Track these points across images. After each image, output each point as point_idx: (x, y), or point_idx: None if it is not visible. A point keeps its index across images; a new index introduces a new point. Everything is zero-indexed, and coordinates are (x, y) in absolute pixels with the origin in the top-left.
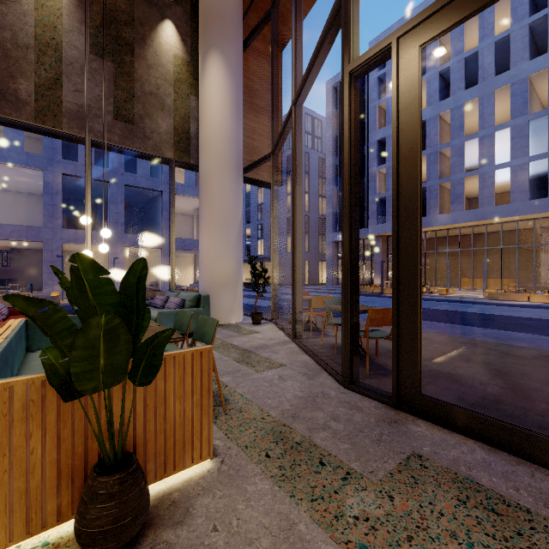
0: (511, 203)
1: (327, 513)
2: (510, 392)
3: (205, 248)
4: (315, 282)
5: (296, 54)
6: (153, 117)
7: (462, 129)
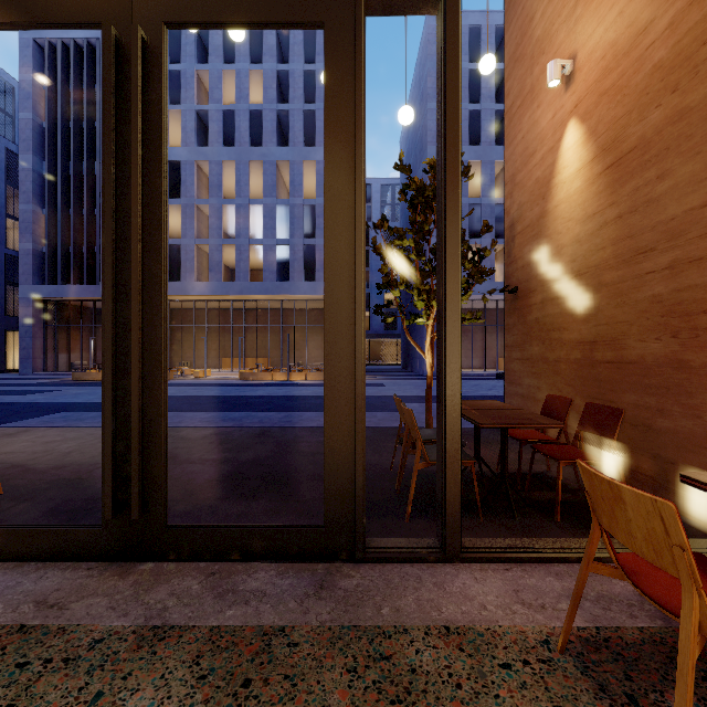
0: (263, 282)
1: None
2: None
3: None
4: None
5: None
6: None
7: (221, 189)
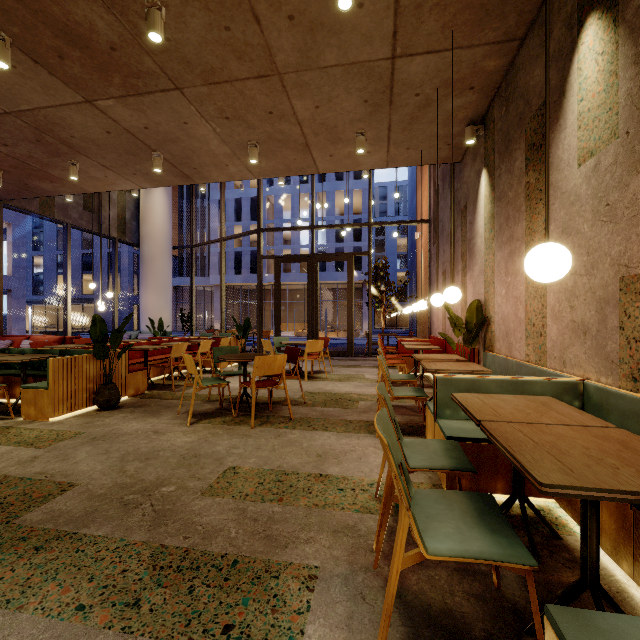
0: None
1: None
2: None
3: (151, 303)
4: None
5: (223, 216)
6: (105, 207)
7: (282, 213)
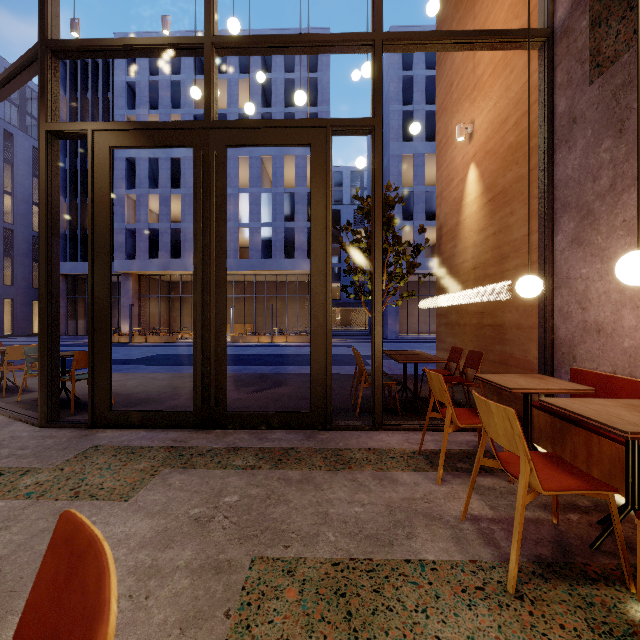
0: (250, 259)
1: (1, 492)
2: (189, 400)
3: None
4: (26, 332)
5: None
6: None
7: None
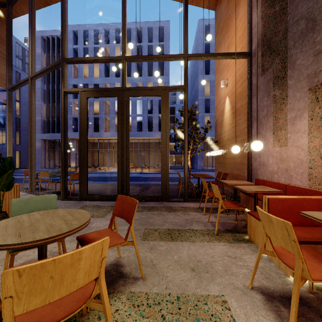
0: (131, 132)
1: None
2: (112, 192)
3: None
4: (25, 166)
5: (32, 53)
6: None
7: None
